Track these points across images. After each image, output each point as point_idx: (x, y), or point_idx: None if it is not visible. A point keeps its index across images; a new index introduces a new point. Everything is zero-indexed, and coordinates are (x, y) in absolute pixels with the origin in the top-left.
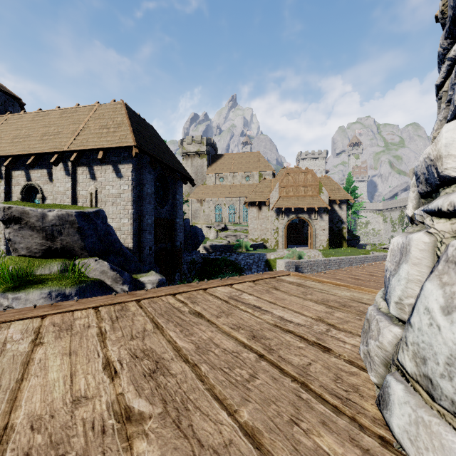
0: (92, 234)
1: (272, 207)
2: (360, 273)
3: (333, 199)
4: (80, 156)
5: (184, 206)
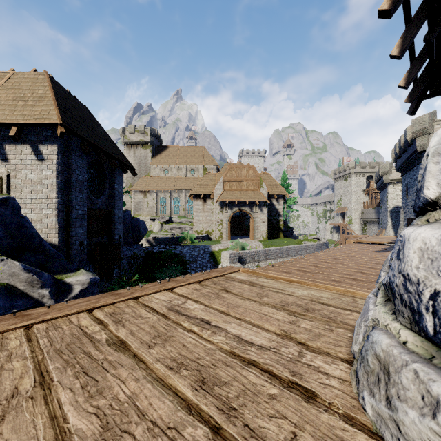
0: None
1: (217, 200)
2: (305, 264)
3: (272, 194)
4: None
5: (126, 198)
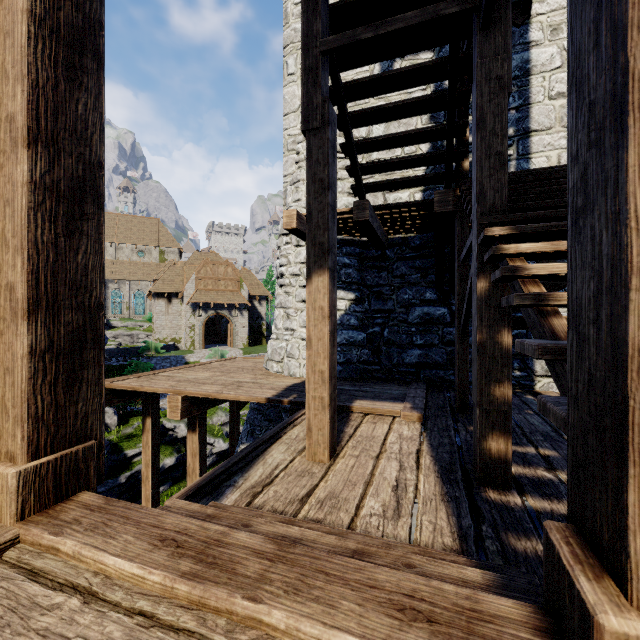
0: None
1: (188, 302)
2: None
3: (254, 295)
4: None
5: None
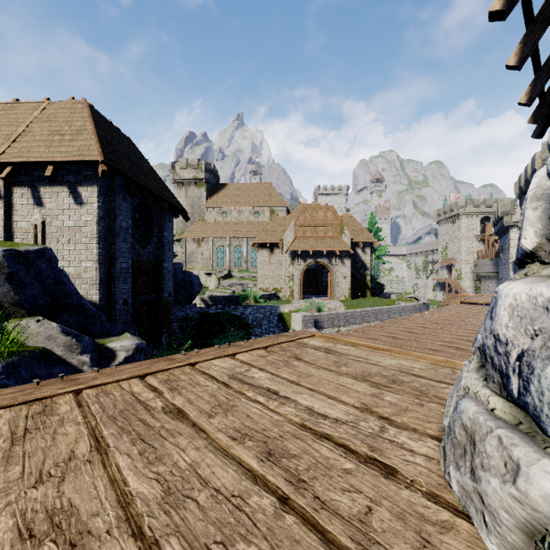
0: (32, 283)
1: (286, 250)
2: (396, 329)
3: (356, 242)
4: (18, 171)
5: (177, 248)
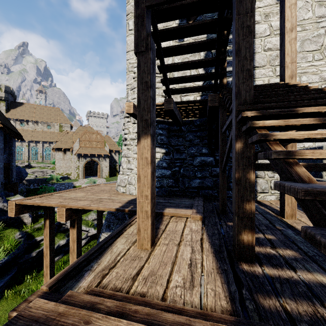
0: None
1: (75, 153)
2: None
3: (112, 150)
4: None
5: None
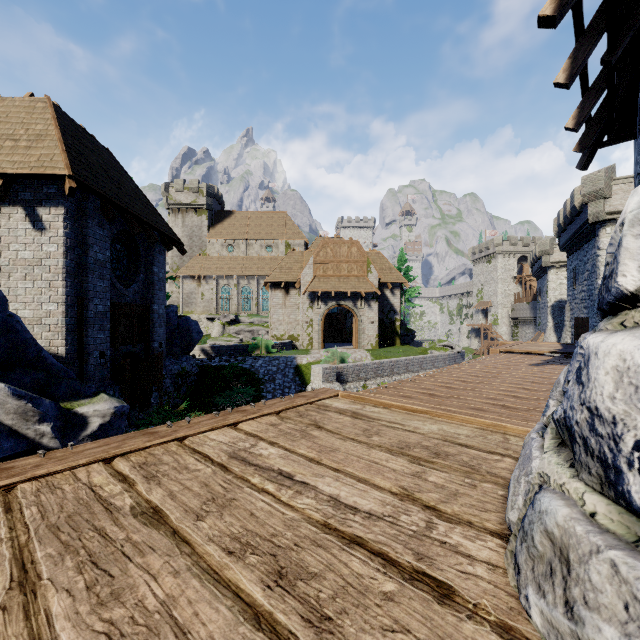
0: None
1: (304, 291)
2: (433, 385)
3: (384, 282)
4: None
5: (171, 287)
